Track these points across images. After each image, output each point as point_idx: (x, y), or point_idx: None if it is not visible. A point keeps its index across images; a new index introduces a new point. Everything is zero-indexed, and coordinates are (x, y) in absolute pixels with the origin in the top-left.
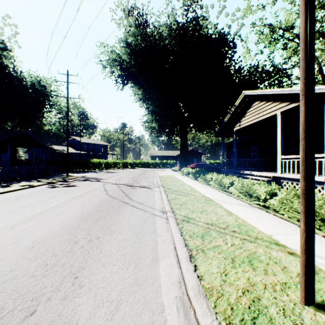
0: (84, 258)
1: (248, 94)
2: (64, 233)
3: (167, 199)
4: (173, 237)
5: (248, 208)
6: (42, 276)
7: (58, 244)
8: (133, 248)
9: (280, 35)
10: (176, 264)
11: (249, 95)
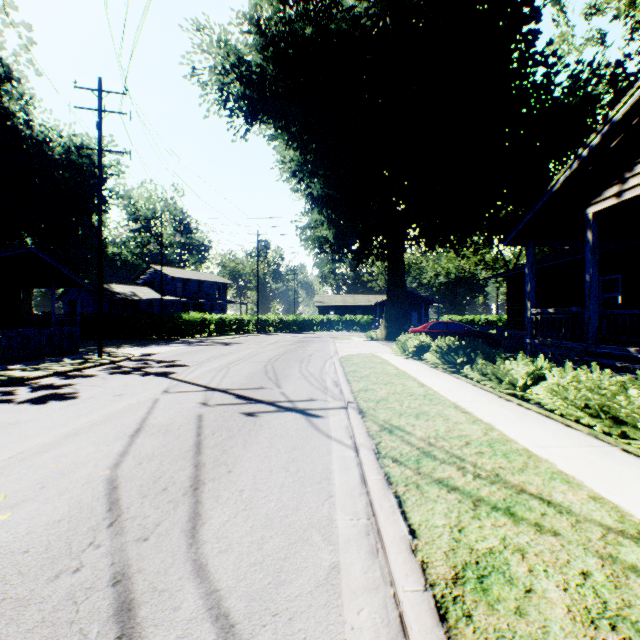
0: None
1: None
2: None
3: (427, 595)
4: None
5: None
6: None
7: None
8: None
9: None
10: None
11: None
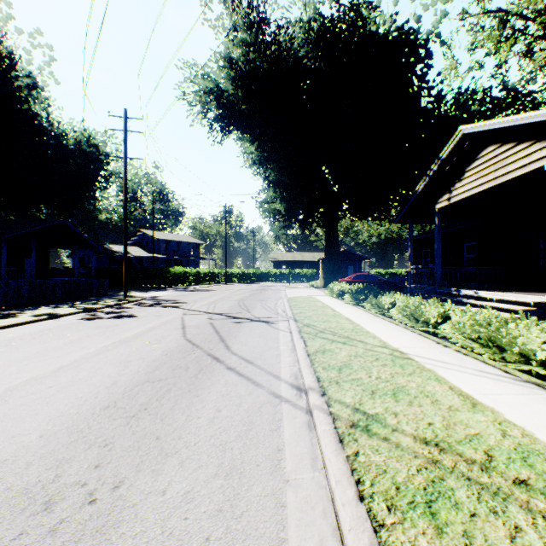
0: None
1: (469, 133)
2: (36, 458)
3: (305, 353)
4: (332, 495)
5: (511, 386)
6: None
7: None
8: (208, 545)
9: (519, 30)
10: None
11: (472, 135)
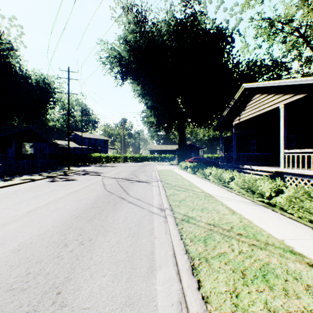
0: (71, 265)
1: (248, 87)
2: (54, 233)
3: (165, 195)
4: (172, 240)
5: (252, 206)
6: (20, 290)
7: (45, 247)
8: (127, 253)
9: (279, 29)
10: (176, 277)
11: (249, 88)
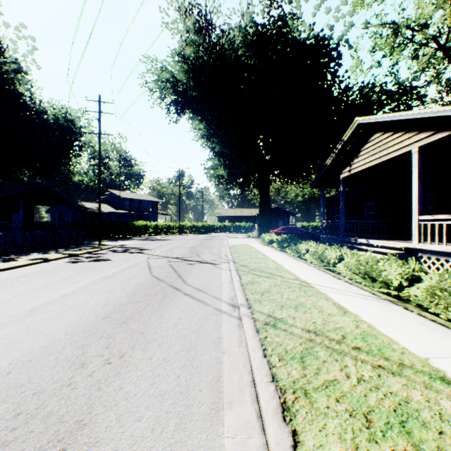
0: (87, 400)
1: (363, 123)
2: (68, 344)
3: (240, 284)
4: (250, 357)
5: (373, 302)
6: None
7: (51, 368)
8: (179, 379)
9: (408, 38)
10: (257, 422)
11: (365, 124)
